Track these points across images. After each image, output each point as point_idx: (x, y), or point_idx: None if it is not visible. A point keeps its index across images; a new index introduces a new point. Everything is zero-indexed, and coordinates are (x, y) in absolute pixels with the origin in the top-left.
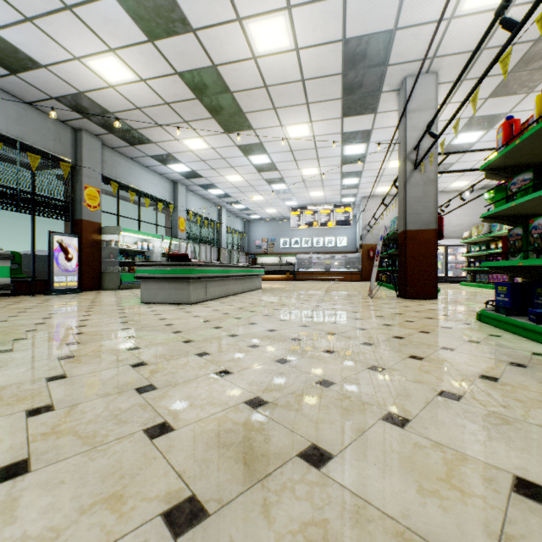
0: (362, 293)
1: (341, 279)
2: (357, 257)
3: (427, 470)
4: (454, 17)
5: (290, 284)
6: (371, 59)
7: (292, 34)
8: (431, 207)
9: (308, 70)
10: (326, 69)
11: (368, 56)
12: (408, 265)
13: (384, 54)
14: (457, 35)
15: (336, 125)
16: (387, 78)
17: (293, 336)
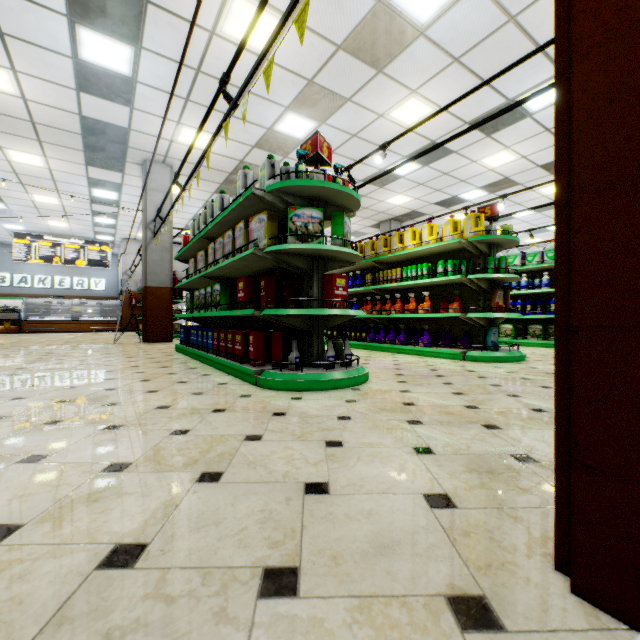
0: (110, 341)
1: (96, 329)
2: (118, 305)
3: (78, 381)
4: (174, 141)
5: (13, 338)
6: (112, 137)
7: (19, 87)
8: (167, 270)
9: (40, 118)
10: (63, 125)
11: (109, 134)
12: (149, 315)
13: (123, 139)
14: (180, 151)
15: (80, 169)
16: (130, 154)
17: (21, 367)
